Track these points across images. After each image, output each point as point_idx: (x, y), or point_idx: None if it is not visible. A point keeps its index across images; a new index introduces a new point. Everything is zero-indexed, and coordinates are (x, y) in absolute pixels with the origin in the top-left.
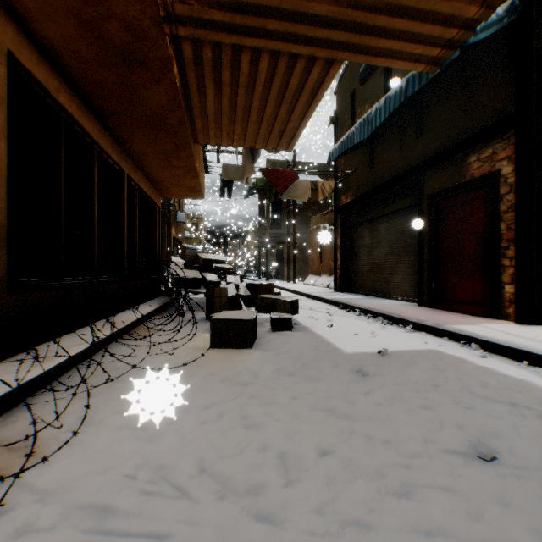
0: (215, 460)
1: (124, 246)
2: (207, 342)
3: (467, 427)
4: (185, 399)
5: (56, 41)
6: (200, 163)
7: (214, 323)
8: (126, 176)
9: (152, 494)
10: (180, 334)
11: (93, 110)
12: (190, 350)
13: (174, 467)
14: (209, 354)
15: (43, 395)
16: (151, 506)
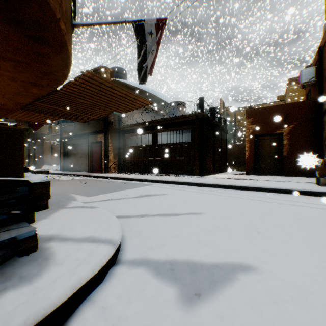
0: None
1: None
2: None
3: (81, 181)
4: None
5: None
6: None
7: None
8: None
9: None
10: None
11: None
12: None
13: None
14: None
15: None
16: None
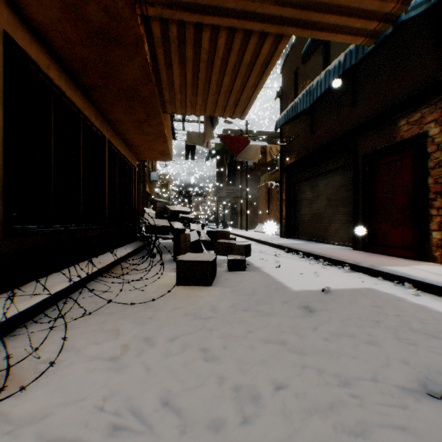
0: (177, 392)
1: (105, 199)
2: (173, 280)
3: (412, 362)
4: (152, 331)
5: (45, 24)
6: (168, 130)
7: (179, 263)
8: (107, 141)
9: (116, 428)
10: (151, 272)
11: (79, 85)
12: (158, 286)
13: (139, 398)
14: (175, 290)
15: (30, 326)
16: (115, 440)
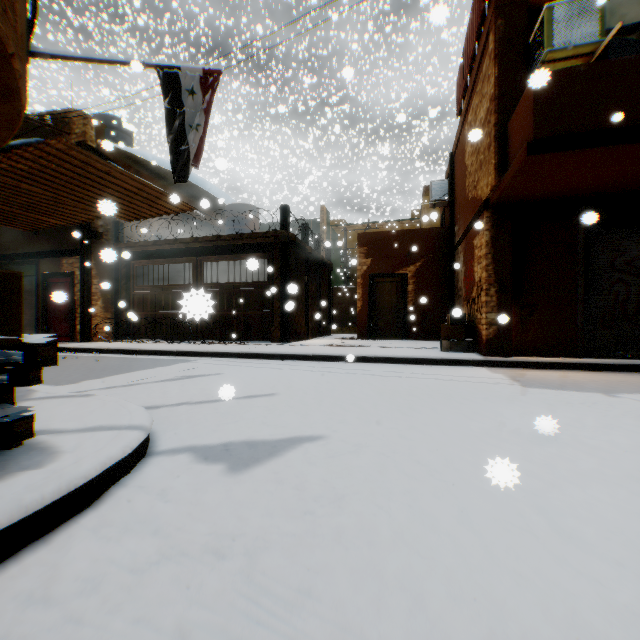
0: None
1: None
2: None
3: None
4: None
5: None
6: None
7: None
8: None
9: None
10: None
11: None
12: None
13: None
14: None
15: None
16: None
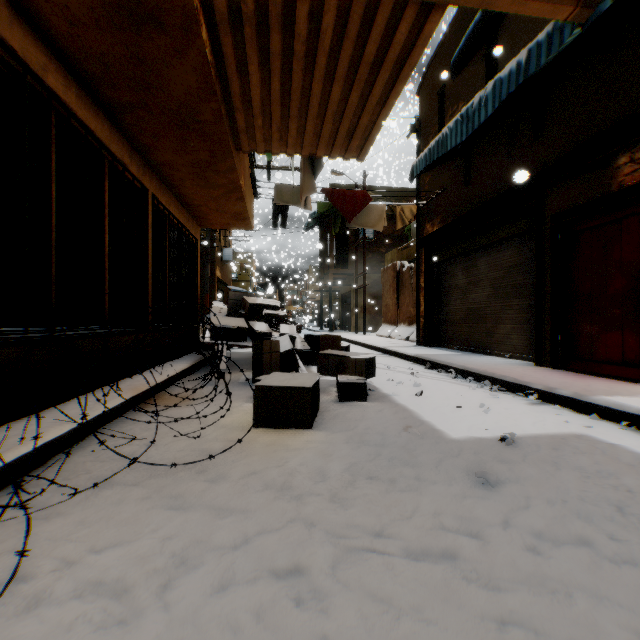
0: None
1: (147, 287)
2: (249, 417)
3: None
4: (201, 526)
5: None
6: (246, 181)
7: (258, 391)
8: (151, 197)
9: None
10: (215, 403)
11: (100, 103)
12: (224, 429)
13: None
14: (250, 437)
15: None
16: None
